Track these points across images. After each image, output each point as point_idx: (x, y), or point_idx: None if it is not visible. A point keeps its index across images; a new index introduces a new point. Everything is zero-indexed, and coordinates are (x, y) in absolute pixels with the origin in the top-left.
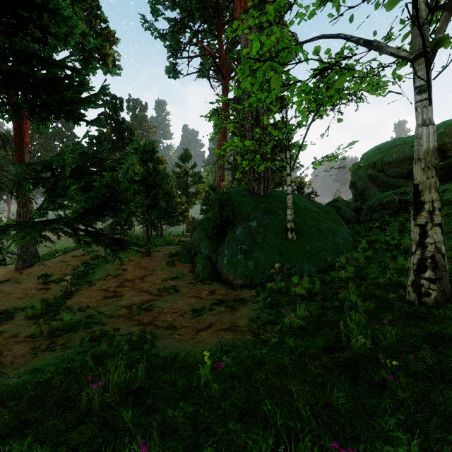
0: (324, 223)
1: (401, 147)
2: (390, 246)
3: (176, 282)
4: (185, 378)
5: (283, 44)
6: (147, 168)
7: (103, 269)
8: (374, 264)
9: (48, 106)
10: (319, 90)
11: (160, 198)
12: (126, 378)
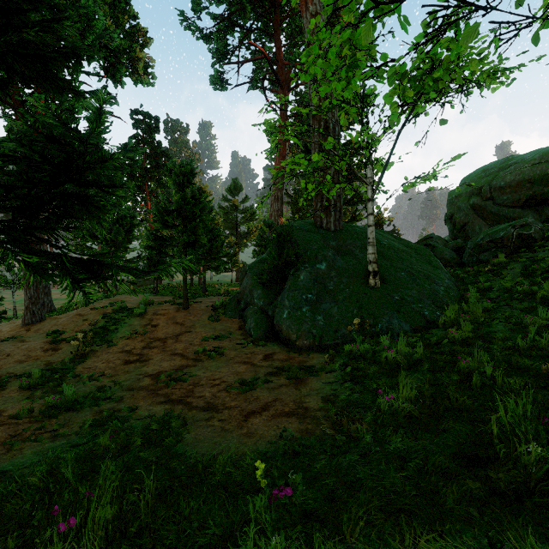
0: (417, 265)
1: (517, 167)
2: (516, 295)
3: (221, 342)
4: (222, 511)
5: (370, 3)
6: (184, 194)
7: (128, 325)
8: (499, 319)
9: (5, 58)
10: (420, 71)
11: (201, 233)
12: (121, 509)
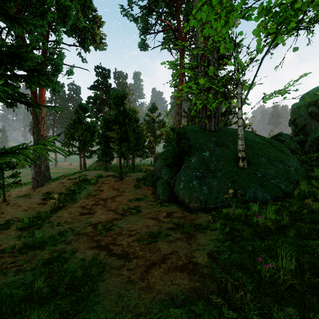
0: (272, 153)
1: None
2: None
3: (139, 202)
4: None
5: None
6: (119, 110)
7: (86, 189)
8: None
9: None
10: (282, 6)
11: (129, 133)
12: None
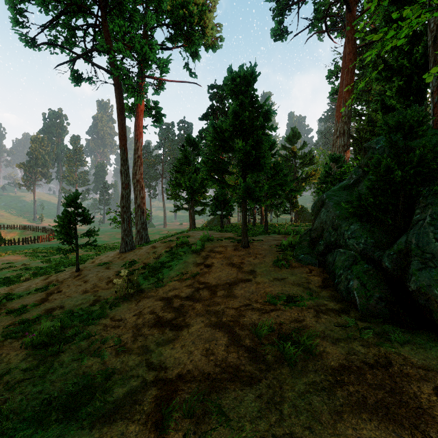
0: None
1: None
2: None
3: (298, 312)
4: None
5: None
6: (242, 103)
7: (182, 261)
8: None
9: None
10: None
11: (263, 150)
12: None
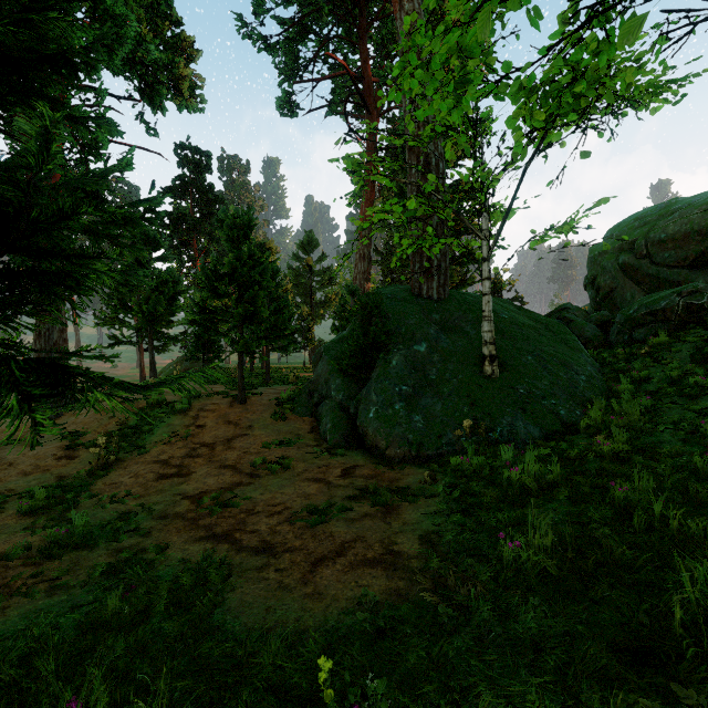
0: (548, 347)
1: (684, 214)
2: (687, 390)
3: (286, 450)
4: None
5: None
6: (240, 253)
7: (166, 424)
8: (664, 424)
9: None
10: (555, 85)
11: (261, 304)
12: None
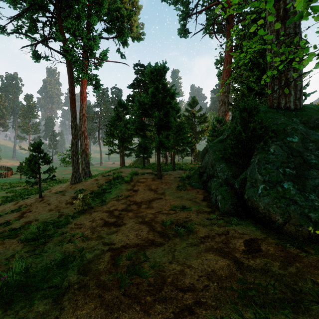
0: None
1: None
2: None
3: (188, 213)
4: None
5: None
6: (157, 87)
7: (118, 188)
8: None
9: None
10: None
11: (170, 117)
12: None
